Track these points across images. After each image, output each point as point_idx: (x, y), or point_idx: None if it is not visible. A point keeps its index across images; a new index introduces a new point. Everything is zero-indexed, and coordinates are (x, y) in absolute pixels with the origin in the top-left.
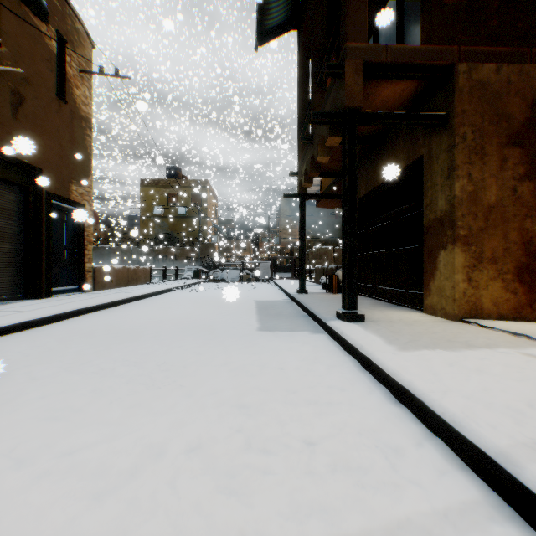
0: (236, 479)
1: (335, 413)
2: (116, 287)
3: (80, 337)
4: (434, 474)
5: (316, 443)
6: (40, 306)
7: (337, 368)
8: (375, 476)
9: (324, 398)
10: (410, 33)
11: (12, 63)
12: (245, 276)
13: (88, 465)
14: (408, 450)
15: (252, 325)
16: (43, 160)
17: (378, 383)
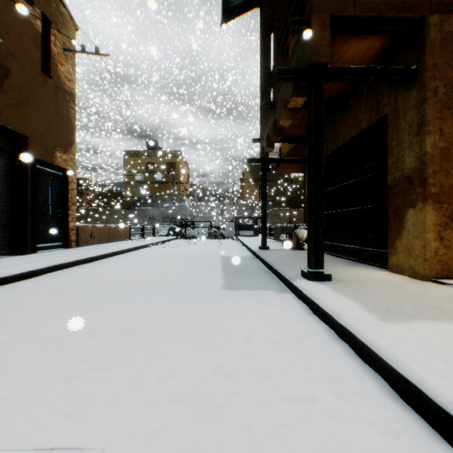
0: None
1: (321, 418)
2: (98, 243)
3: (46, 295)
4: None
5: None
6: (20, 262)
7: (311, 339)
8: None
9: (303, 389)
10: None
11: None
12: (213, 234)
13: None
14: None
15: (217, 282)
16: (29, 128)
17: (365, 363)
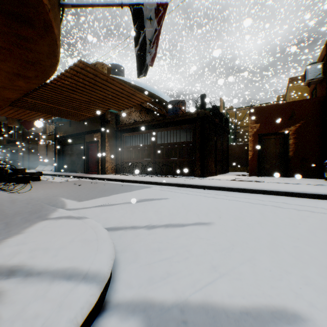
0: None
1: None
2: None
3: None
4: None
5: None
6: None
7: None
8: None
9: None
10: None
11: None
12: None
13: None
14: None
15: None
16: None
17: None
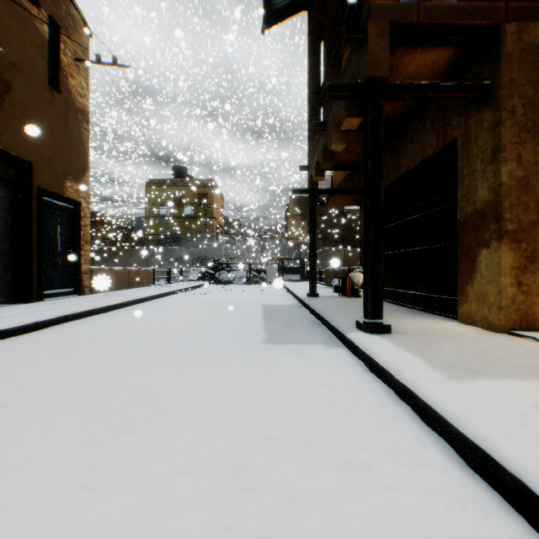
0: None
1: (377, 488)
2: (116, 290)
3: (56, 350)
4: None
5: None
6: (25, 312)
7: (367, 400)
8: None
9: (357, 456)
10: None
11: None
12: (252, 278)
13: None
14: None
15: (257, 335)
16: (34, 153)
17: (428, 427)
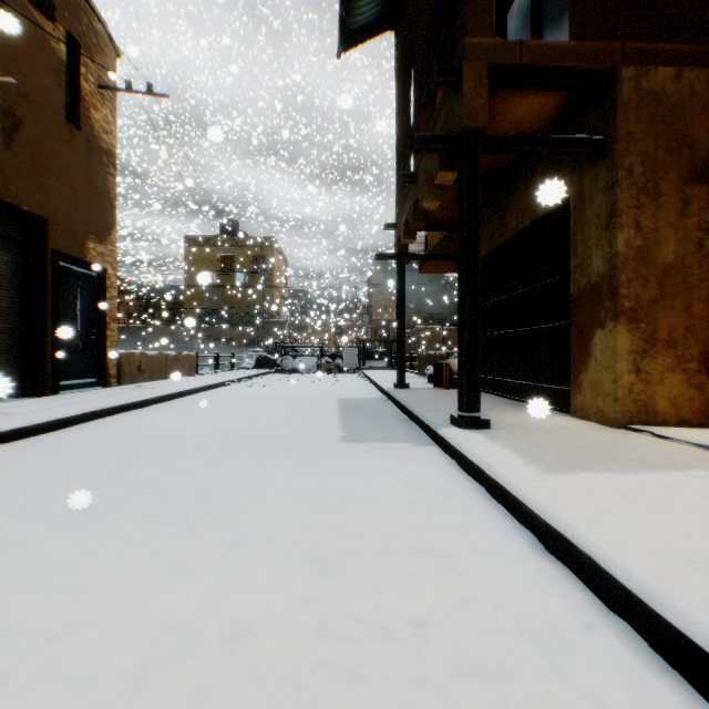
0: (303, 692)
1: (456, 572)
2: (150, 380)
3: (91, 450)
4: (620, 683)
5: (430, 624)
6: (41, 407)
7: (455, 498)
8: (526, 686)
9: (438, 547)
10: (548, 34)
11: (3, 73)
12: (325, 366)
13: (68, 665)
14: (574, 639)
15: (333, 433)
16: (49, 207)
17: (517, 522)
